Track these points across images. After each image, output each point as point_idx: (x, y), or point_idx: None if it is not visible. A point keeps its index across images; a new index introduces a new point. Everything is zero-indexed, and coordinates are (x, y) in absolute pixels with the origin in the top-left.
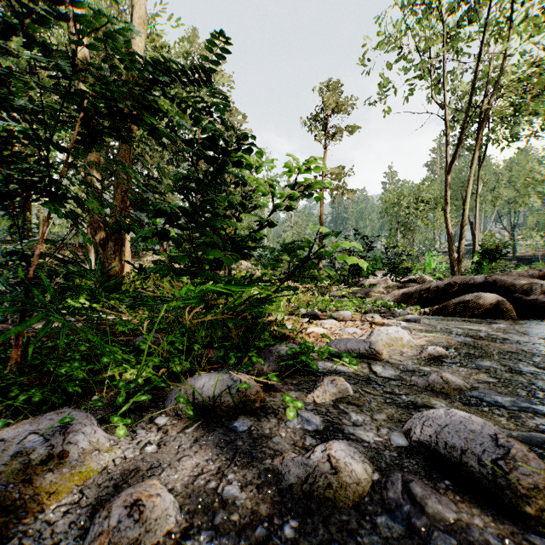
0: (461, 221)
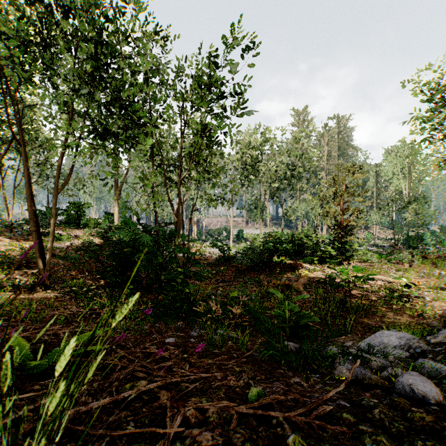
0: None
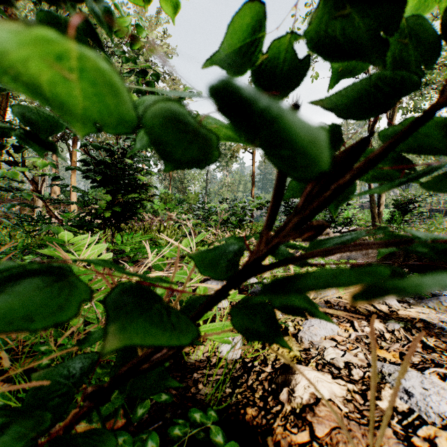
0: None
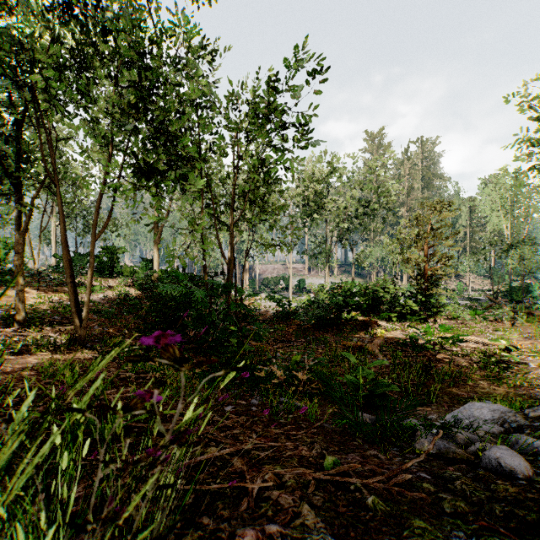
0: None
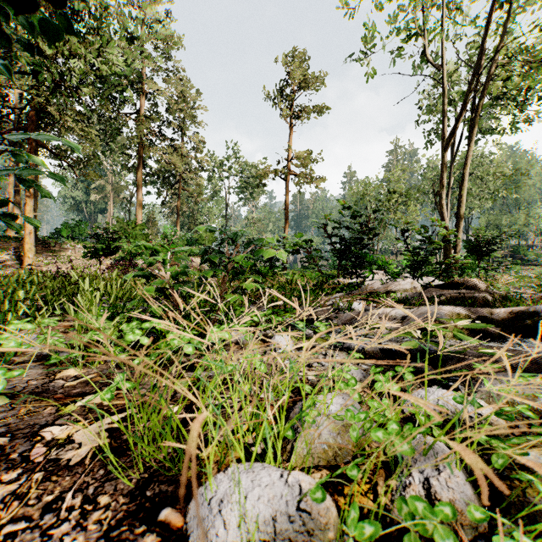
0: (458, 209)
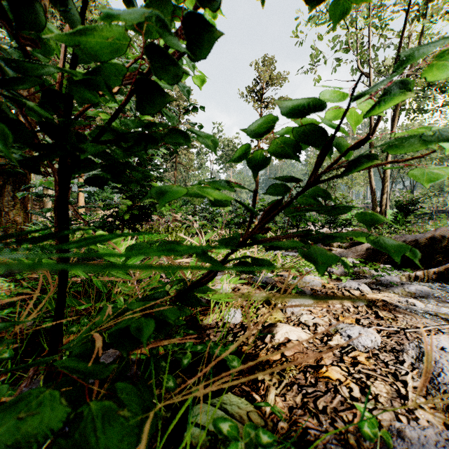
0: (383, 178)
